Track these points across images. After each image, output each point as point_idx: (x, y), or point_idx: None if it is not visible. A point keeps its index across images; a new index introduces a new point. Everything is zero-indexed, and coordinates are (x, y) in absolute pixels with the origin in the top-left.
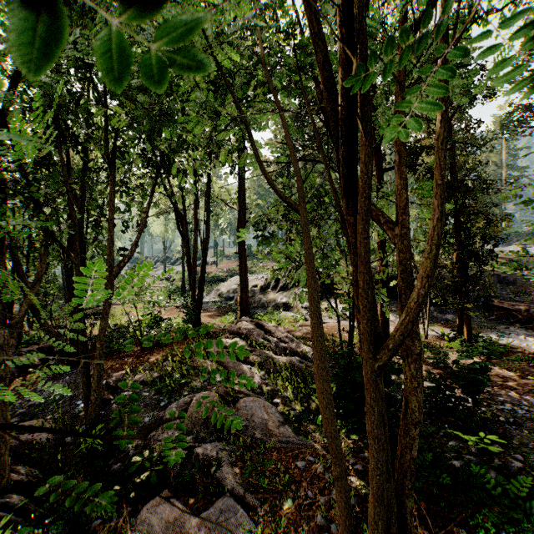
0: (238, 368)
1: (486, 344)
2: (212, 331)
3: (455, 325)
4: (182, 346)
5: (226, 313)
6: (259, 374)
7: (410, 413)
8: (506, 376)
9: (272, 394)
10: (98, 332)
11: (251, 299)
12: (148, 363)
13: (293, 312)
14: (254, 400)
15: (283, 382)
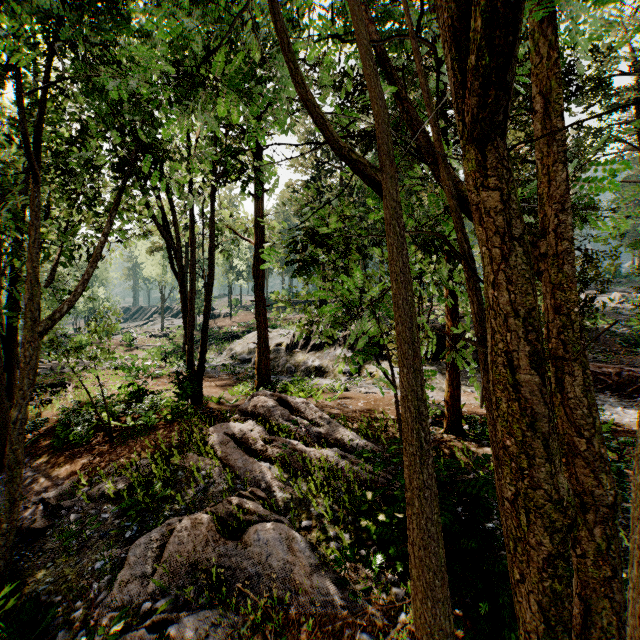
0: (250, 468)
1: None
2: (217, 409)
3: None
4: (170, 434)
5: (240, 381)
6: (282, 477)
7: (598, 637)
8: (625, 471)
9: (300, 510)
10: (51, 413)
11: (274, 362)
12: (114, 463)
13: (328, 379)
14: (273, 527)
15: (316, 489)
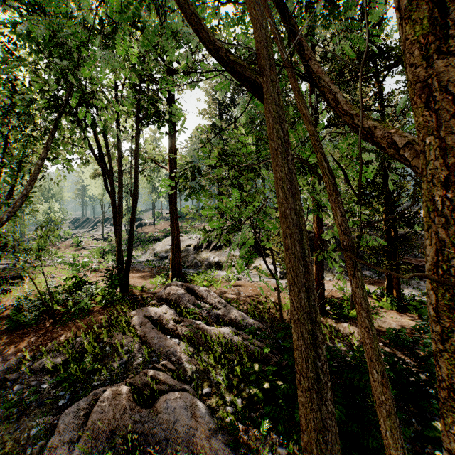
0: (163, 344)
1: (417, 304)
2: (140, 296)
3: (375, 281)
4: (102, 316)
5: (159, 273)
6: (188, 351)
7: None
8: None
9: (202, 379)
10: (10, 299)
11: (185, 259)
12: (54, 342)
13: (225, 271)
14: (179, 396)
15: (215, 361)
